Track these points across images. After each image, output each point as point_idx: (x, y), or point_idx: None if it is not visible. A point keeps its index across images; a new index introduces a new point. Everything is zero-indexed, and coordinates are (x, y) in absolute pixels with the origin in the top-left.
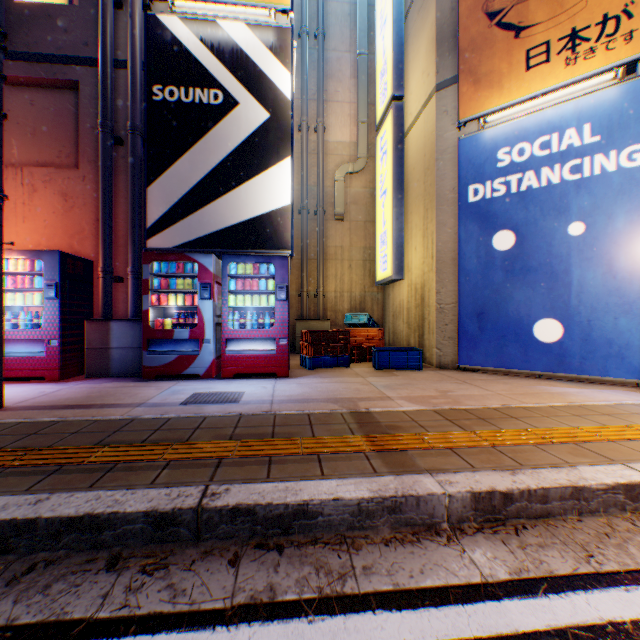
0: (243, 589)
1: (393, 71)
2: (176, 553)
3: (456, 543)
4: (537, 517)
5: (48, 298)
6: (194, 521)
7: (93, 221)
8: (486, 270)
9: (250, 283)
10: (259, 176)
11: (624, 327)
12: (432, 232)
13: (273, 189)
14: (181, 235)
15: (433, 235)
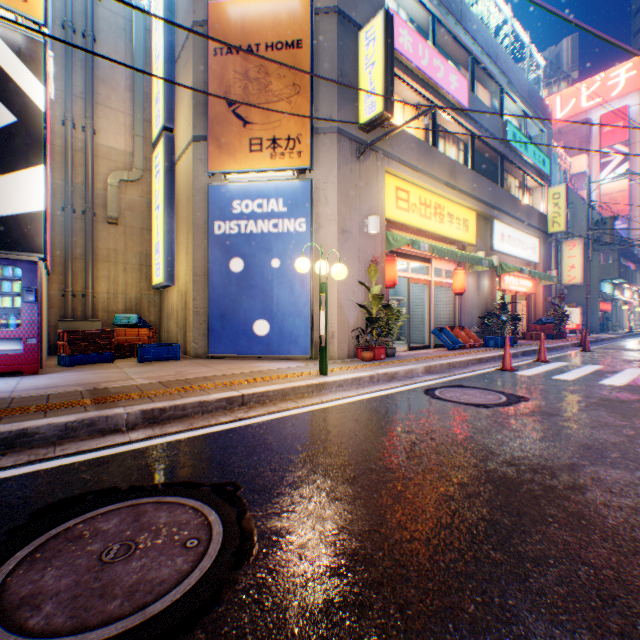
0: None
1: (165, 105)
2: None
3: (127, 433)
4: (181, 418)
5: None
6: None
7: None
8: (227, 285)
9: None
10: (3, 177)
11: (298, 325)
12: (192, 251)
13: (22, 193)
14: None
15: (193, 254)
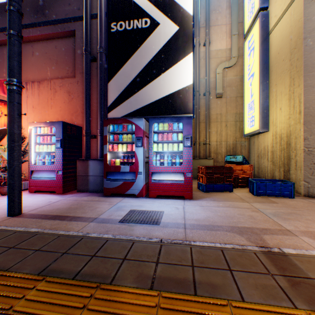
0: None
1: None
2: None
3: None
4: None
5: (57, 148)
6: None
7: (82, 105)
8: None
9: (166, 136)
10: (172, 68)
11: None
12: (299, 94)
13: (180, 75)
14: (126, 109)
15: (301, 96)
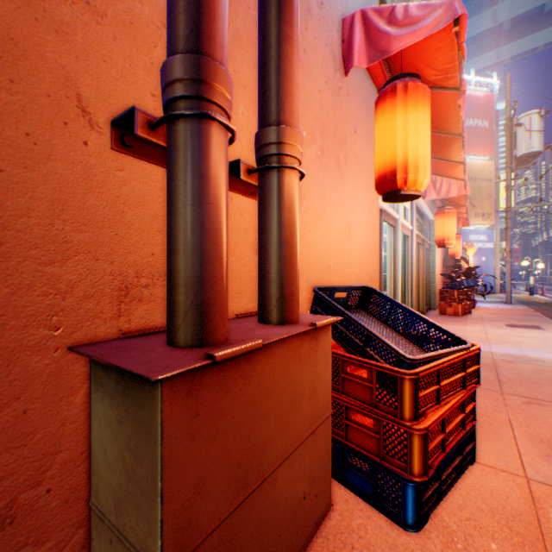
0: None
1: None
2: None
3: None
4: None
5: None
6: None
7: None
8: None
9: None
10: None
11: (489, 281)
12: None
13: None
14: None
15: None
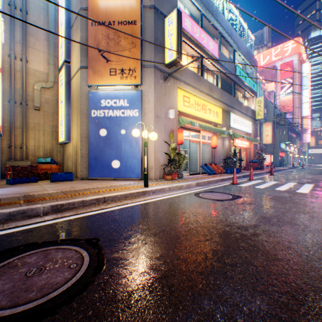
0: None
1: (66, 49)
2: None
3: (43, 217)
4: (72, 209)
5: None
6: None
7: None
8: (98, 142)
9: None
10: None
11: (134, 162)
12: (80, 125)
13: None
14: None
15: (80, 126)
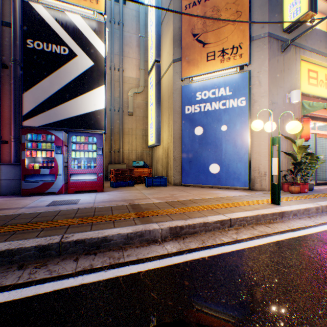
0: (80, 267)
1: (155, 48)
2: (50, 260)
3: (162, 244)
4: (192, 234)
5: None
6: (58, 247)
7: None
8: (192, 143)
9: (83, 146)
10: (88, 93)
11: (239, 167)
12: (171, 125)
13: (96, 100)
14: (44, 120)
15: (172, 126)
